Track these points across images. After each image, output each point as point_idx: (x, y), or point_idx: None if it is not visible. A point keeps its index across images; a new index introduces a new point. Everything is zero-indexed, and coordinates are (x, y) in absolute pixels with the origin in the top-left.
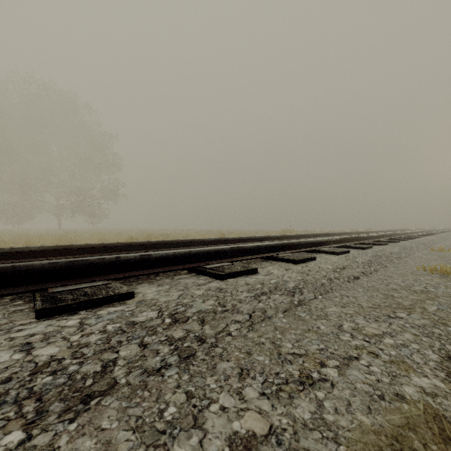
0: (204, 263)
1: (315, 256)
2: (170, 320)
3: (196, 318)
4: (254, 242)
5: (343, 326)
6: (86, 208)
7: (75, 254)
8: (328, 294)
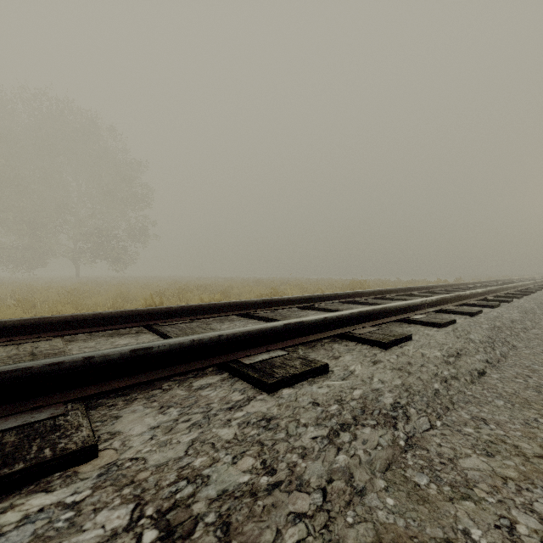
0: (242, 353)
1: (407, 329)
2: (152, 534)
3: (212, 520)
4: (317, 303)
5: (518, 529)
6: (108, 253)
7: (57, 329)
8: (449, 416)
